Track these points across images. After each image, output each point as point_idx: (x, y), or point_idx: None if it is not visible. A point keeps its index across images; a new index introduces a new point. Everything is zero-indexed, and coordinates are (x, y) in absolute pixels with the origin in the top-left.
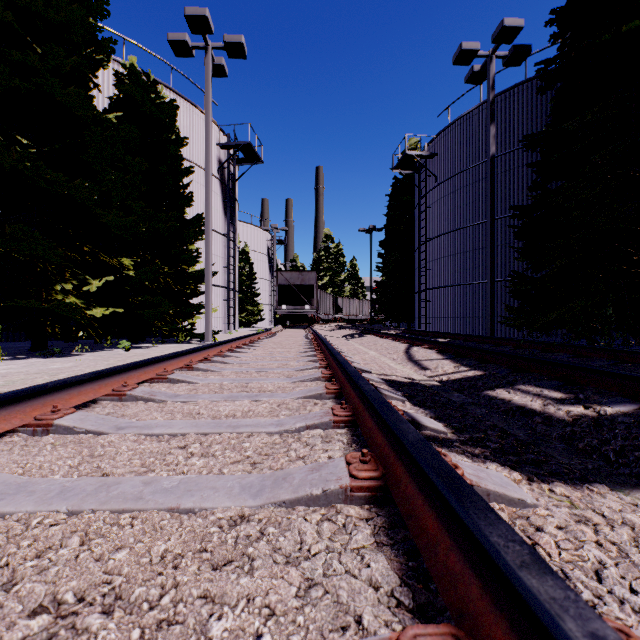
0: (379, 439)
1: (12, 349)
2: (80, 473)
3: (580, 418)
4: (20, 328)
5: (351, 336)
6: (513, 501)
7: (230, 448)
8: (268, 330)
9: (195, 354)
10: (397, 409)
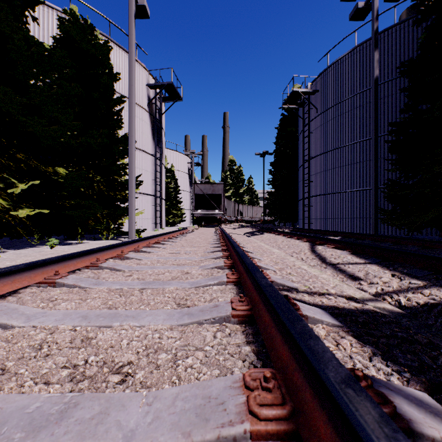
0: None
1: None
2: None
3: None
4: None
5: (252, 233)
6: None
7: None
8: (185, 228)
9: (78, 259)
10: None
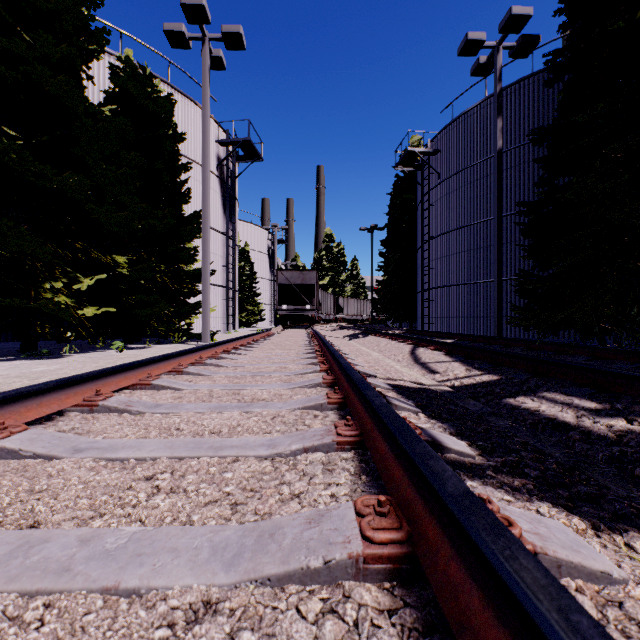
0: (397, 474)
1: (1, 350)
2: (4, 521)
3: (627, 435)
4: (7, 328)
5: (353, 336)
6: (594, 575)
7: (208, 480)
8: (268, 330)
9: (186, 356)
10: (414, 427)
